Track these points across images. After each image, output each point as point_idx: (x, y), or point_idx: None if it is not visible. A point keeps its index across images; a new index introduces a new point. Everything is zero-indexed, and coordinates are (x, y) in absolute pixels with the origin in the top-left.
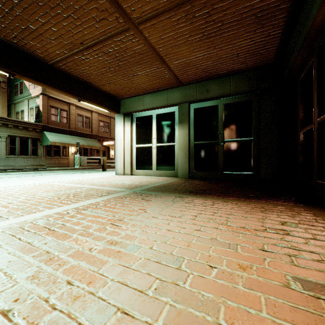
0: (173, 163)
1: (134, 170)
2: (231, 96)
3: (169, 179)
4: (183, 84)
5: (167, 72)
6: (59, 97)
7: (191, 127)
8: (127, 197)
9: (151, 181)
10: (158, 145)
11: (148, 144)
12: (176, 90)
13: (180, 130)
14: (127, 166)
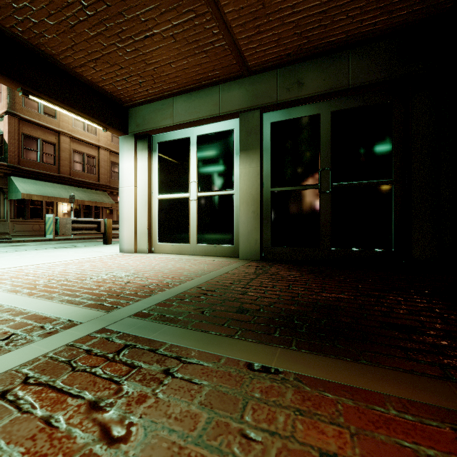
0: (230, 231)
1: (155, 243)
2: (347, 94)
3: (223, 264)
4: (249, 71)
5: (219, 31)
6: (40, 121)
7: (266, 159)
8: (32, 390)
9: (182, 269)
10: (200, 196)
11: (181, 193)
12: (236, 85)
13: (244, 164)
14: (142, 235)
